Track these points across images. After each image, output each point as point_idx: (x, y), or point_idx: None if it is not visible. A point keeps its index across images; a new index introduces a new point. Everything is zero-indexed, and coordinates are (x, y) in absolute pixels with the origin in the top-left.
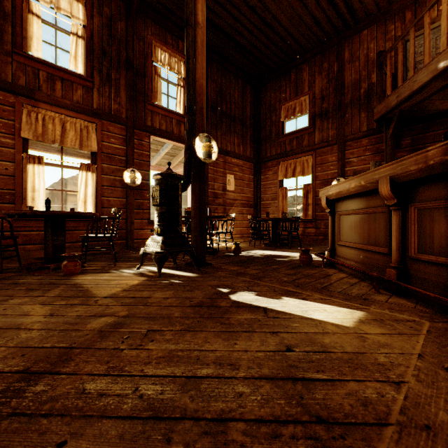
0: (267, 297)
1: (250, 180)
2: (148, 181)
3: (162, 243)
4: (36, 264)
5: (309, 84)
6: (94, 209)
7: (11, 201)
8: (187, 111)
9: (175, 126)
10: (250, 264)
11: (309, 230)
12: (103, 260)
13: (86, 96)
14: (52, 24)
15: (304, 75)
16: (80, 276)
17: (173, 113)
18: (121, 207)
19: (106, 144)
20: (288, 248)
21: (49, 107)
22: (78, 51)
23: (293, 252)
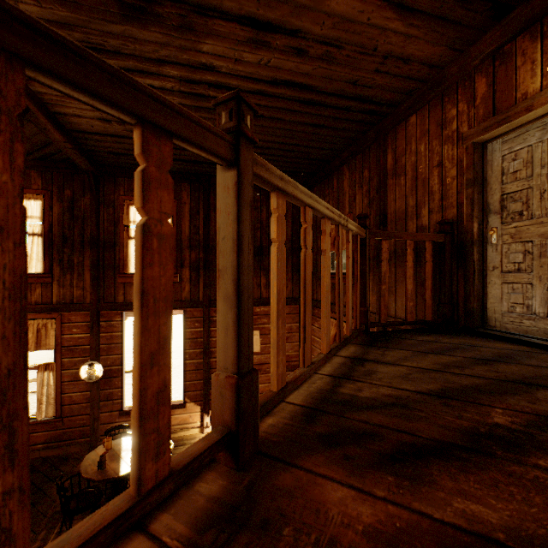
0: None
1: (292, 331)
2: (119, 366)
3: None
4: None
5: (349, 201)
6: (54, 408)
7: None
8: None
9: None
10: None
11: None
12: None
13: (45, 293)
14: None
15: (345, 185)
16: None
17: None
18: (85, 401)
19: (68, 336)
20: None
21: None
22: (37, 249)
23: None
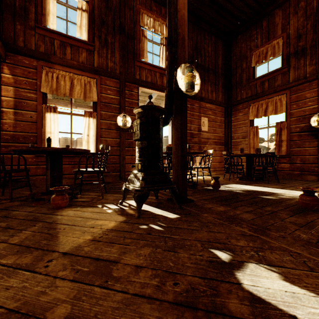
0: (309, 289)
1: (221, 122)
2: None
3: (141, 180)
4: (38, 195)
5: (282, 27)
6: (94, 147)
7: (34, 142)
8: (169, 43)
9: (158, 78)
10: (235, 202)
11: (283, 165)
12: (96, 191)
13: (89, 58)
14: (64, 3)
15: (276, 20)
16: (65, 210)
17: (156, 67)
18: (115, 146)
19: (104, 95)
20: (265, 183)
21: (61, 68)
22: (83, 22)
23: (275, 188)
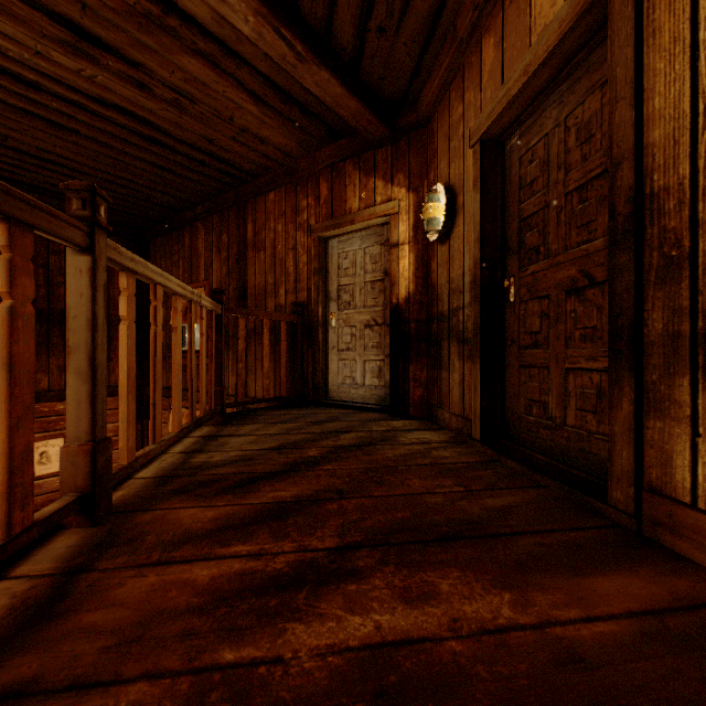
0: None
1: None
2: None
3: None
4: None
5: (205, 265)
6: None
7: None
8: None
9: None
10: None
11: None
12: None
13: None
14: None
15: (200, 245)
16: None
17: None
18: None
19: None
20: None
21: None
22: None
23: None
